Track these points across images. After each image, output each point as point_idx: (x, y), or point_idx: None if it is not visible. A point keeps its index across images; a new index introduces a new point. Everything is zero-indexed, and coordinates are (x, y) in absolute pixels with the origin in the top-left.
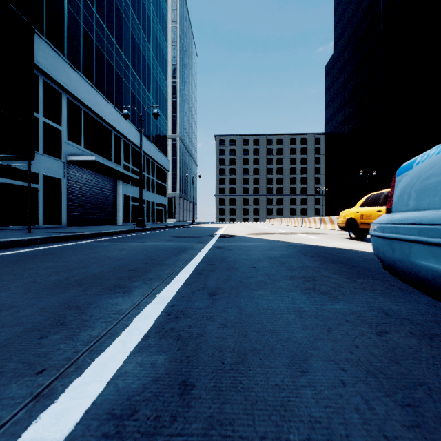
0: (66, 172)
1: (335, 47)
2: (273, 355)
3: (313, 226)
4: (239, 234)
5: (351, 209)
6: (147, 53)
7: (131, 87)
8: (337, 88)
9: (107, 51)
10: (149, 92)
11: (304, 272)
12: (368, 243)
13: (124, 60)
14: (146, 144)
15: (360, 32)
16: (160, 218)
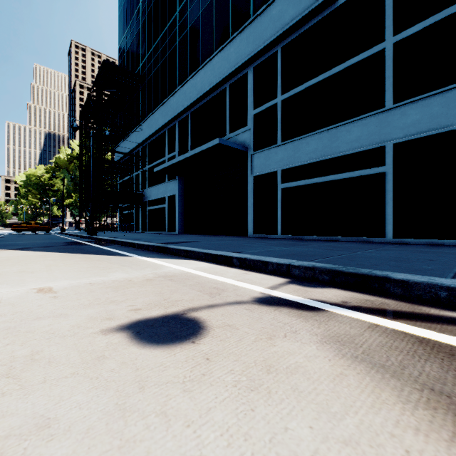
0: (178, 187)
1: None
2: None
3: None
4: None
5: None
6: None
7: None
8: None
9: None
10: None
11: None
12: None
13: None
14: None
15: None
16: None
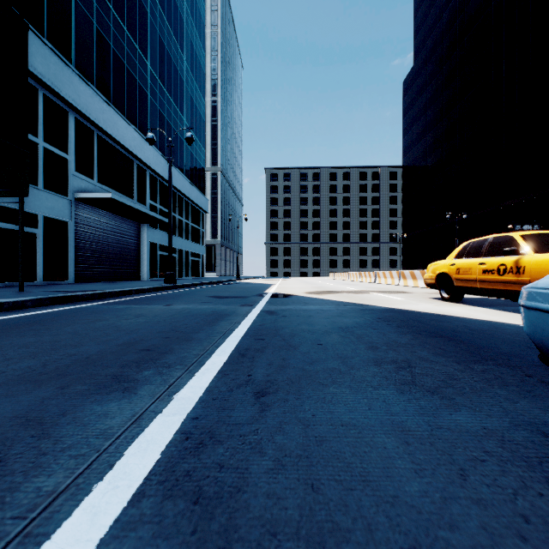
0: (74, 213)
1: (416, 58)
2: (376, 545)
3: (389, 282)
4: (296, 293)
5: (443, 261)
6: (179, 63)
7: (159, 106)
8: (418, 109)
9: (127, 59)
10: (182, 113)
11: (392, 352)
12: (467, 306)
13: (150, 72)
14: (178, 178)
15: (447, 39)
16: (197, 272)
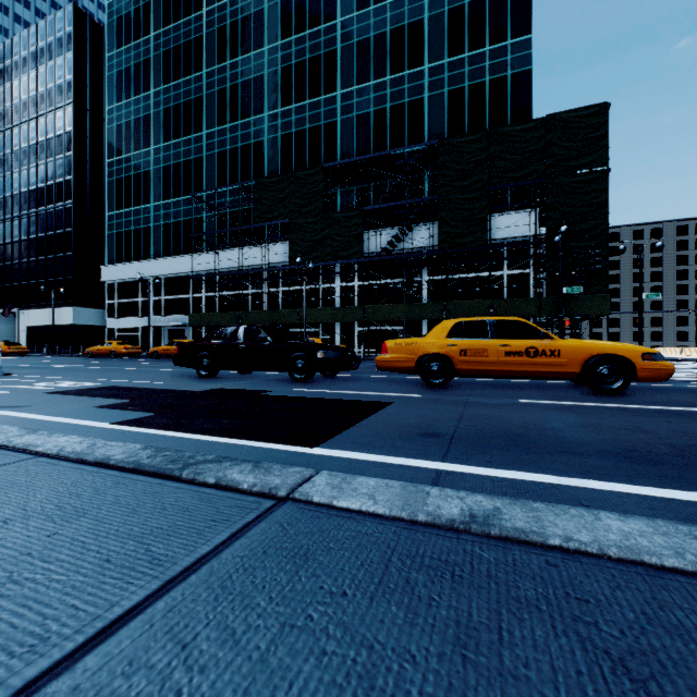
0: None
1: None
2: None
3: (694, 354)
4: None
5: None
6: None
7: None
8: None
9: None
10: None
11: None
12: None
13: None
14: None
15: None
16: None
